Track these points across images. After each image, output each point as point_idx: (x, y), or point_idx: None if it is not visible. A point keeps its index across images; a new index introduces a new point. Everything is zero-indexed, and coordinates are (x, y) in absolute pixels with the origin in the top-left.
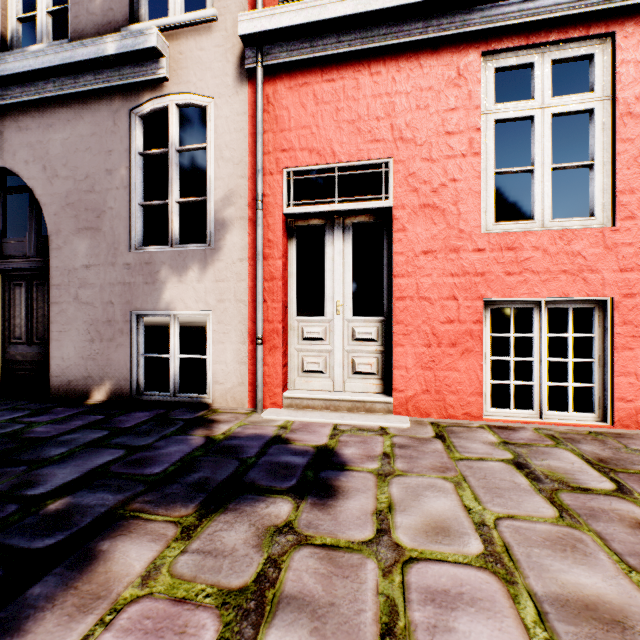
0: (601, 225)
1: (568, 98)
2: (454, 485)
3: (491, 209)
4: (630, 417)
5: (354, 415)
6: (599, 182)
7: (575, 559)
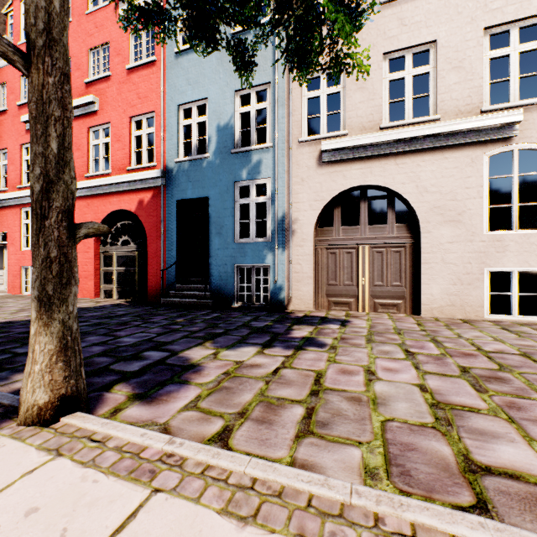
0: None
1: None
2: None
3: (24, 244)
4: None
5: None
6: None
7: None
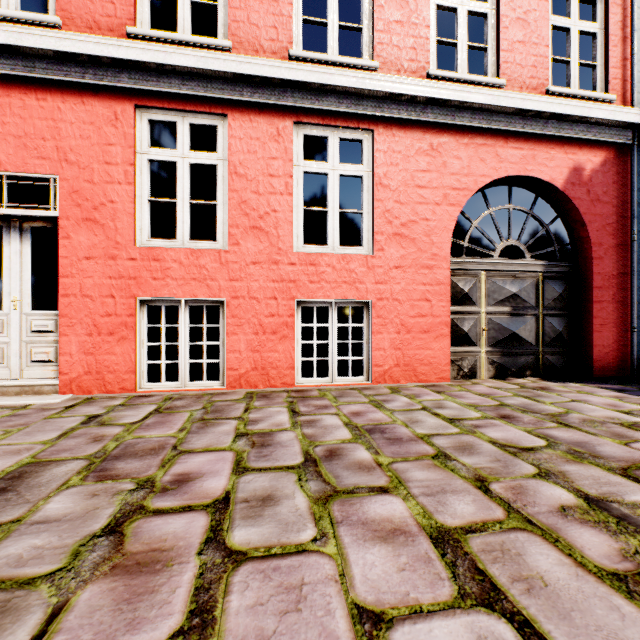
0: (222, 248)
1: (201, 154)
2: (3, 433)
3: (146, 228)
4: (237, 381)
5: (16, 398)
6: (221, 217)
7: (2, 458)
